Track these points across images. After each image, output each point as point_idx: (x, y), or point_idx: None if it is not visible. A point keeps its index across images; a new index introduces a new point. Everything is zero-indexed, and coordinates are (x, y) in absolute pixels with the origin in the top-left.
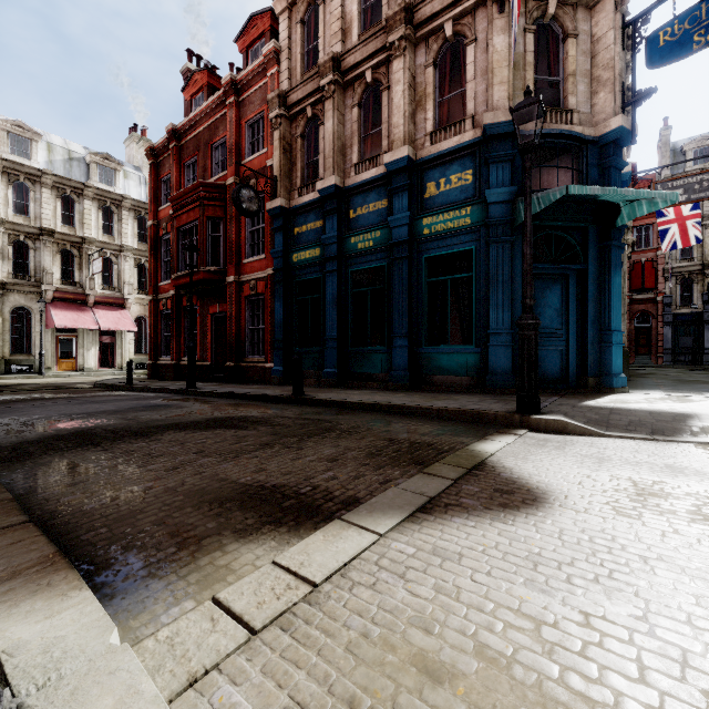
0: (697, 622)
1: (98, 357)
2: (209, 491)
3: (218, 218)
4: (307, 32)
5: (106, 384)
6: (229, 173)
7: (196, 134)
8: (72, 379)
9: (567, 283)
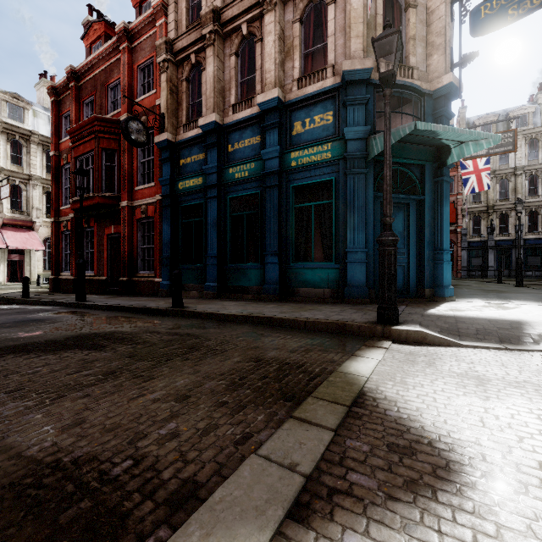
0: None
1: (6, 273)
2: None
3: (113, 150)
4: None
5: (3, 298)
6: (123, 110)
7: (93, 76)
8: None
9: (408, 210)
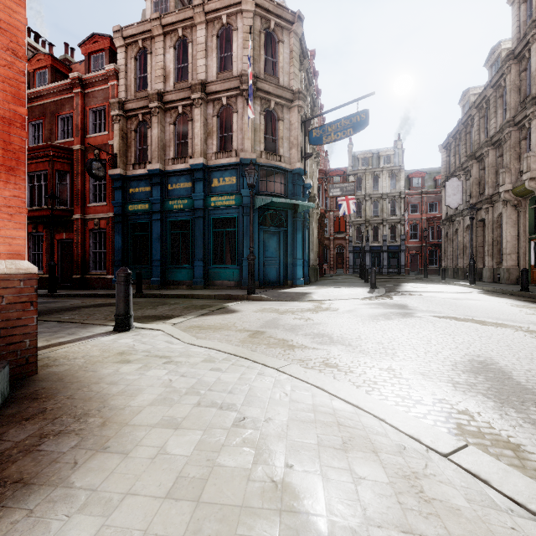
0: (249, 320)
1: None
2: None
3: (65, 171)
4: (138, 64)
5: None
6: (76, 141)
7: (42, 103)
8: None
9: (280, 236)
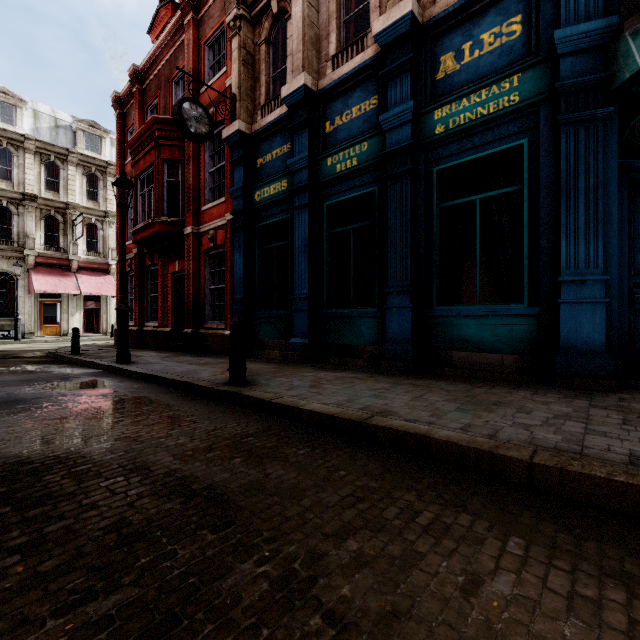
0: None
1: (82, 322)
2: None
3: (176, 161)
4: None
5: (53, 353)
6: None
7: (157, 72)
8: (41, 345)
9: None
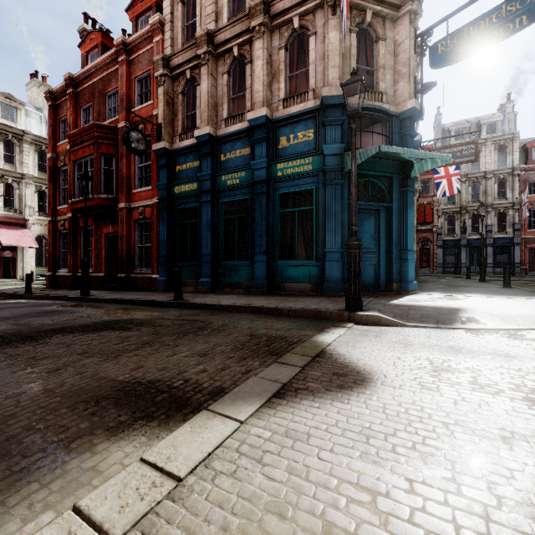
0: (490, 477)
1: None
2: (87, 390)
3: (111, 155)
4: (186, 11)
5: (6, 293)
6: (121, 118)
7: (91, 83)
8: None
9: (379, 216)
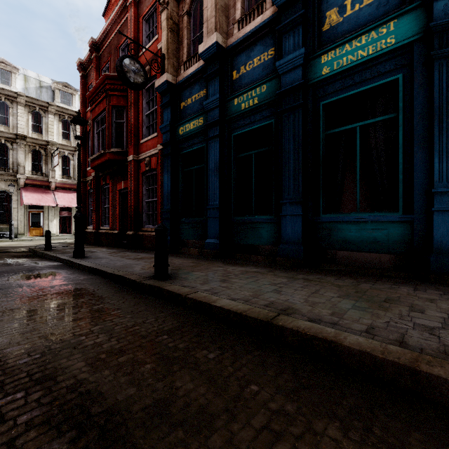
0: None
1: (58, 226)
2: None
3: (122, 107)
4: None
5: (32, 249)
6: None
7: (109, 42)
8: (27, 243)
9: None
